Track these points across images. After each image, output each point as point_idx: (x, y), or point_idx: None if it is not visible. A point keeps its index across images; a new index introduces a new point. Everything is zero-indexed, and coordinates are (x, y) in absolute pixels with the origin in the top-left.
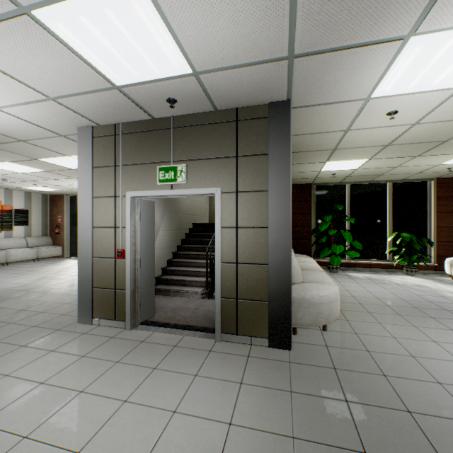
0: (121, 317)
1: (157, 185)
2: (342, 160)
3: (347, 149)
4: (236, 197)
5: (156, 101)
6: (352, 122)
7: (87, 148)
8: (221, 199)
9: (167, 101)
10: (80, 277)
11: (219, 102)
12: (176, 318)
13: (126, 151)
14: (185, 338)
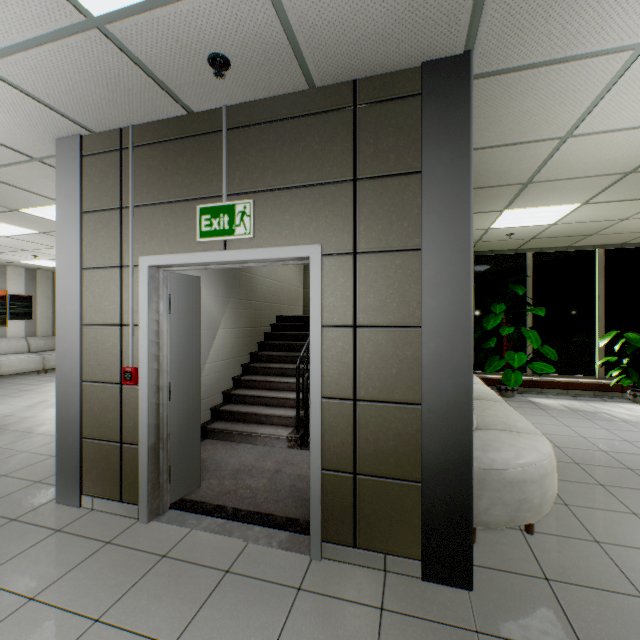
0: (131, 496)
1: (197, 243)
2: (534, 206)
3: (551, 183)
4: (354, 264)
5: (186, 64)
6: (582, 115)
7: (71, 176)
8: (323, 269)
9: (209, 63)
10: (59, 417)
11: (317, 63)
12: (238, 495)
13: (140, 180)
14: (249, 549)
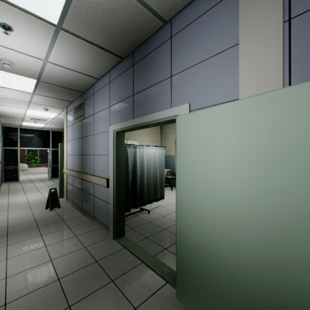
0: None
1: None
2: None
3: None
4: None
5: None
6: None
7: None
8: None
9: None
10: None
11: None
12: None
13: None
14: None
